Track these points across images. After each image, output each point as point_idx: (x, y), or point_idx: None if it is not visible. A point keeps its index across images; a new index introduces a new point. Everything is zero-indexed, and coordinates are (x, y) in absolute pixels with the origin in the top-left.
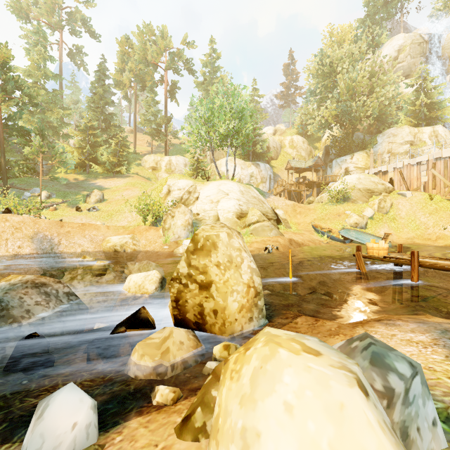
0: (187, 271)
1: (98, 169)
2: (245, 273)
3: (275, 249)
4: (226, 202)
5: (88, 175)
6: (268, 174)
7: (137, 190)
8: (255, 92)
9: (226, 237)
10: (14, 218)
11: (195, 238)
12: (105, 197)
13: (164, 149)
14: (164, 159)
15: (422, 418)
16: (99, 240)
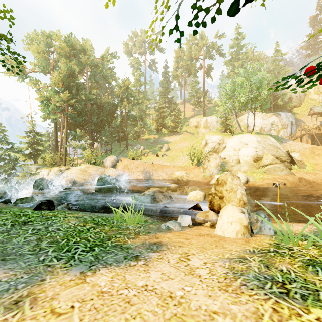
0: (214, 191)
1: (165, 131)
2: (238, 194)
3: (283, 185)
4: (245, 150)
5: (160, 135)
6: (290, 121)
7: (186, 142)
8: (277, 53)
9: (231, 179)
10: (136, 162)
11: (217, 179)
12: (169, 148)
13: (202, 111)
14: (202, 120)
15: (266, 227)
16: (170, 173)
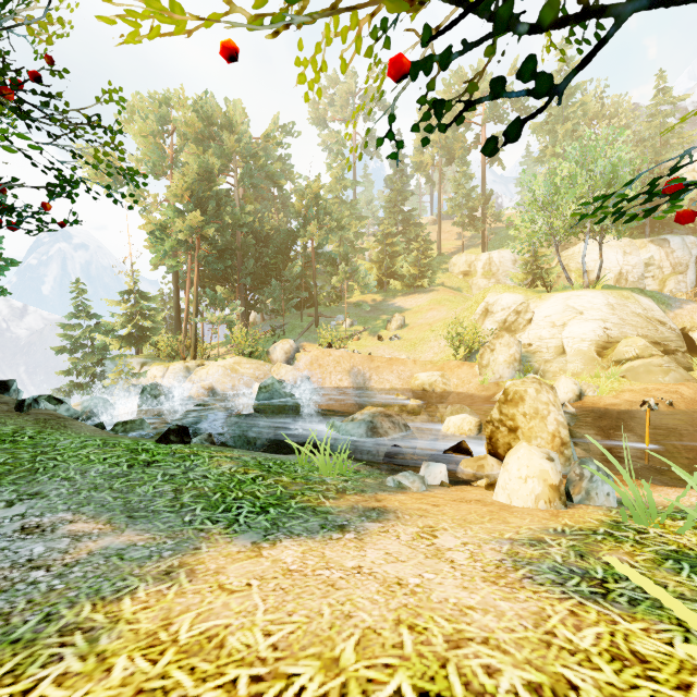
0: (498, 416)
1: (397, 286)
2: (550, 424)
3: (666, 406)
4: (577, 326)
5: (385, 293)
6: (693, 255)
7: (444, 309)
8: (662, 97)
9: (534, 392)
10: (335, 353)
11: (505, 391)
12: (406, 322)
13: (480, 240)
14: (480, 258)
15: (600, 490)
16: (406, 376)
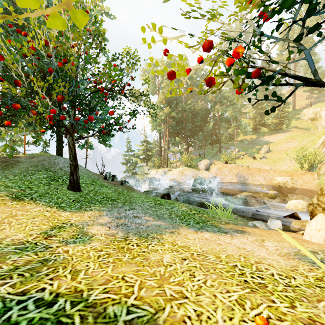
0: (316, 202)
1: (265, 130)
2: None
3: None
4: None
5: (258, 134)
6: None
7: (295, 141)
8: None
9: None
10: (229, 166)
11: (321, 189)
12: (270, 149)
13: (324, 97)
14: (324, 109)
15: None
16: (269, 178)
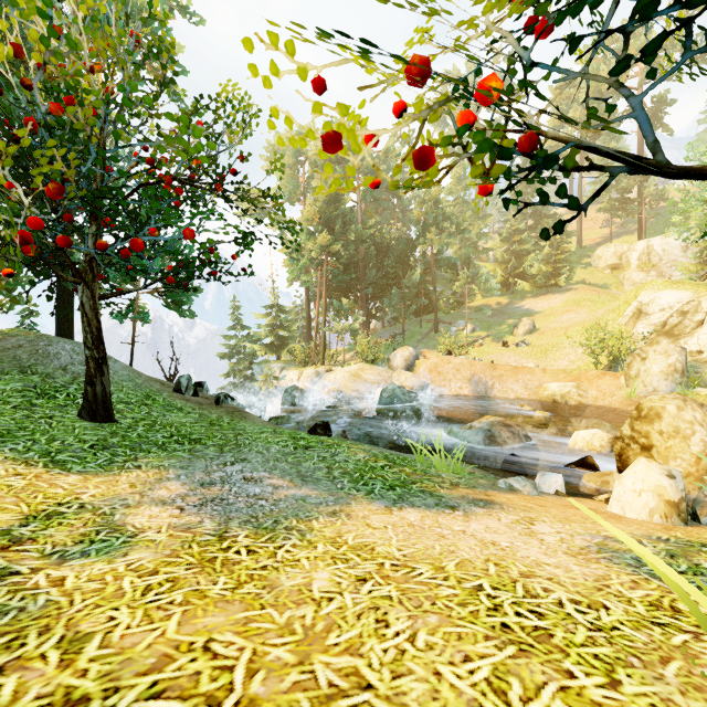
0: (629, 433)
1: (526, 287)
2: (694, 445)
3: None
4: None
5: (512, 295)
6: None
7: (583, 311)
8: None
9: (674, 409)
10: (455, 360)
11: (638, 406)
12: (535, 326)
13: (636, 224)
14: (634, 248)
15: None
16: (534, 386)
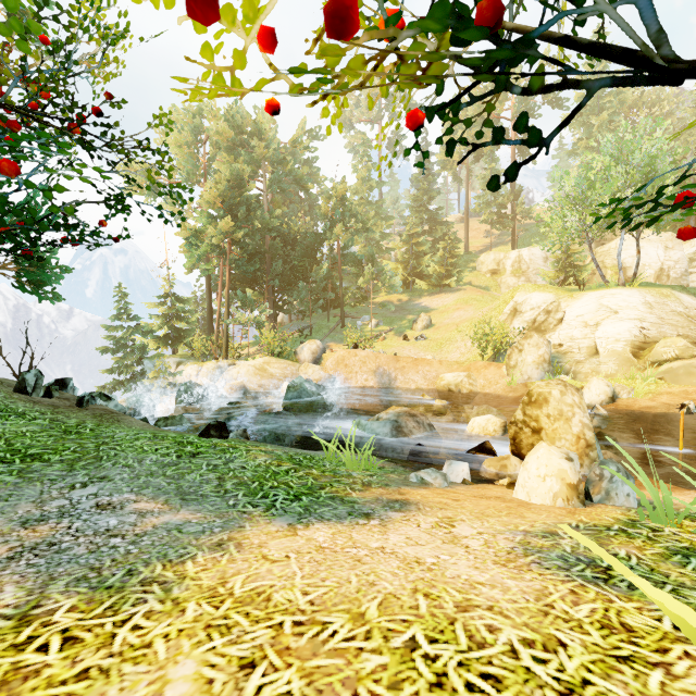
0: (522, 418)
1: (423, 286)
2: (575, 426)
3: None
4: (611, 326)
5: (411, 293)
6: None
7: (471, 309)
8: None
9: (558, 394)
10: (361, 353)
11: (529, 392)
12: (432, 322)
13: (509, 237)
14: (509, 256)
15: (620, 491)
16: (432, 376)
